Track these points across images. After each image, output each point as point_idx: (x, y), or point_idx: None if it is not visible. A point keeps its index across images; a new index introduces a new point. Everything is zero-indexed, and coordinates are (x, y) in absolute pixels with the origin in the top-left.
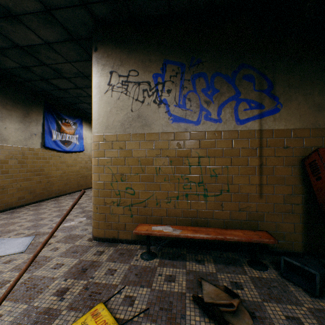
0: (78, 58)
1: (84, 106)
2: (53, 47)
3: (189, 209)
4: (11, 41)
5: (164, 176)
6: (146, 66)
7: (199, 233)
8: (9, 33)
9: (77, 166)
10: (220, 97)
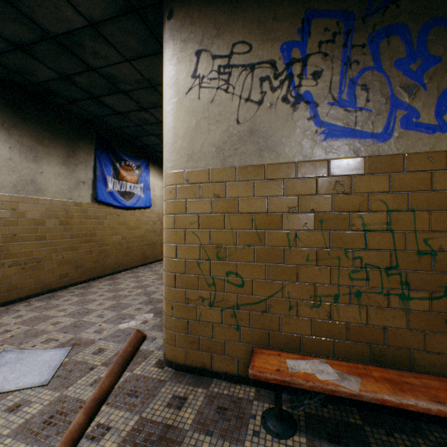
0: (141, 51)
1: (151, 141)
2: (101, 33)
3: (364, 325)
4: (38, 27)
5: (305, 251)
6: (267, 31)
7: (412, 394)
8: (34, 10)
9: (142, 229)
10: (442, 74)
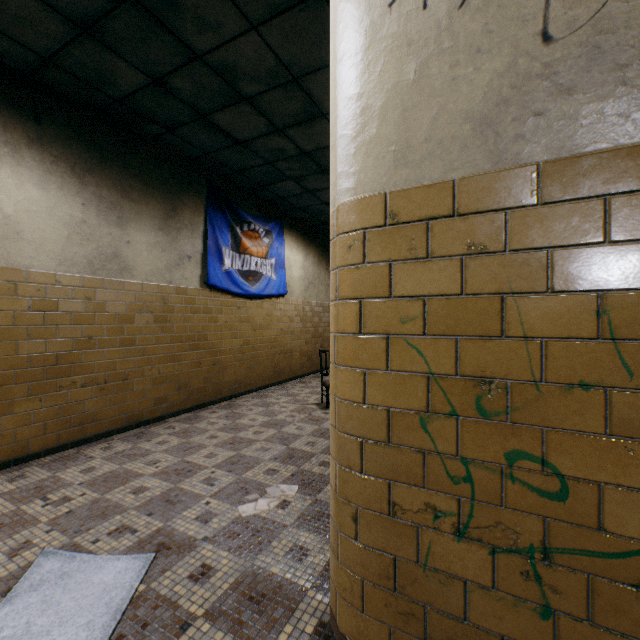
0: None
1: (287, 190)
2: None
3: None
4: None
5: None
6: None
7: None
8: None
9: (273, 329)
10: None
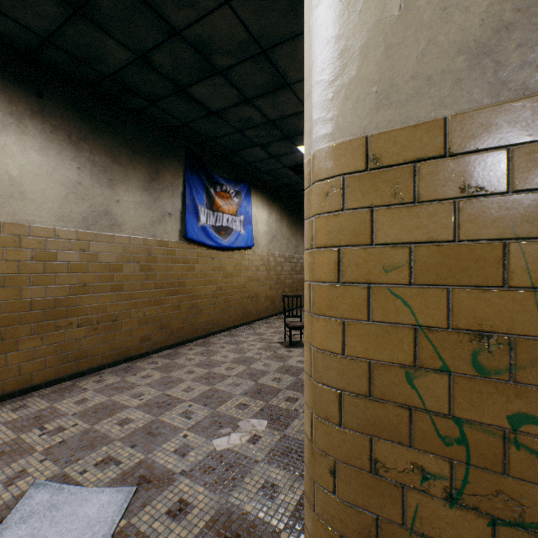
0: None
1: (254, 156)
2: None
3: None
4: None
5: None
6: None
7: None
8: None
9: (242, 277)
10: None
